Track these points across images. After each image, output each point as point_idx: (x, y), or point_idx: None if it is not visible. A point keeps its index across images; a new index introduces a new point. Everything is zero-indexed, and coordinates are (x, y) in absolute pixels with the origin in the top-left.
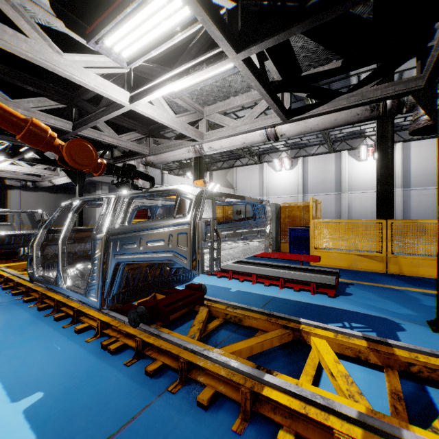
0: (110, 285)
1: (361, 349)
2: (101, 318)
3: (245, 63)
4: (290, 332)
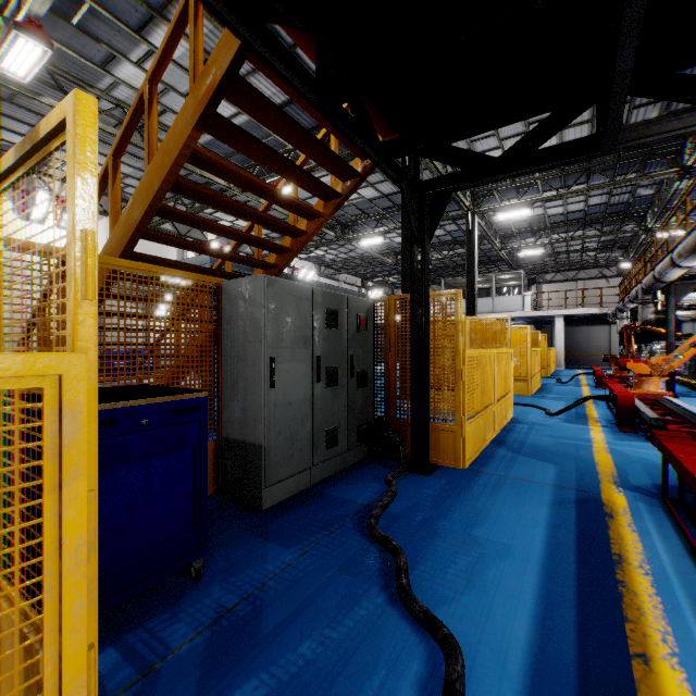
0: (687, 368)
1: None
2: (690, 383)
3: None
4: None
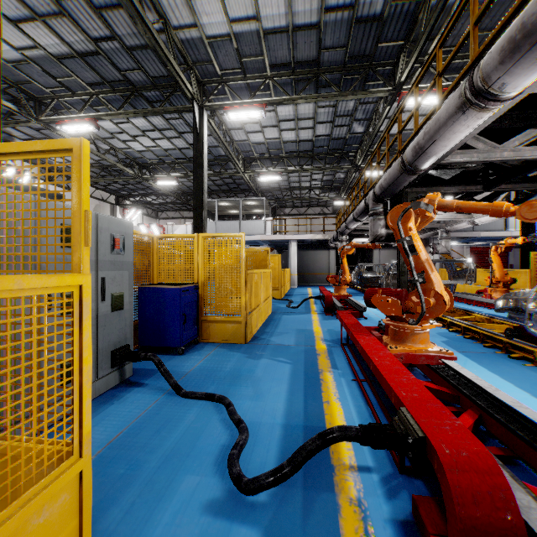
0: None
1: (483, 319)
2: None
3: None
4: (466, 314)
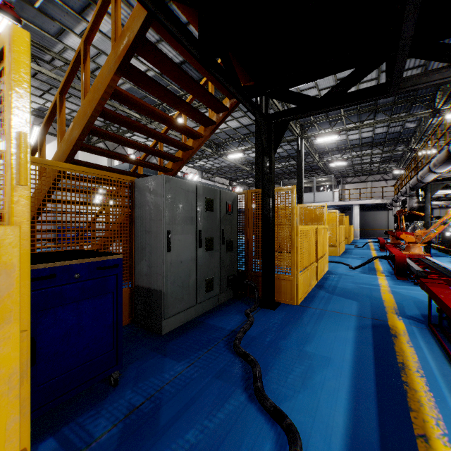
0: (438, 238)
1: None
2: (439, 247)
3: None
4: None
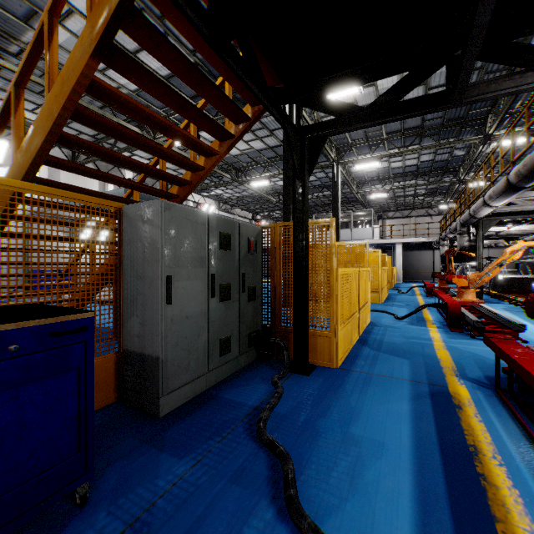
0: (490, 282)
1: None
2: (492, 292)
3: (527, 224)
4: None
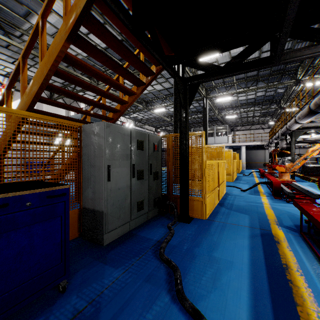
0: (299, 169)
1: None
2: (300, 175)
3: None
4: None
